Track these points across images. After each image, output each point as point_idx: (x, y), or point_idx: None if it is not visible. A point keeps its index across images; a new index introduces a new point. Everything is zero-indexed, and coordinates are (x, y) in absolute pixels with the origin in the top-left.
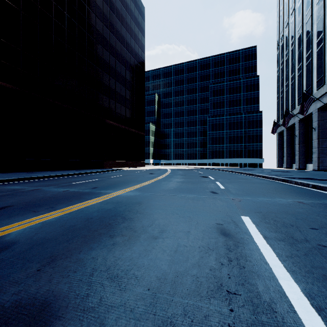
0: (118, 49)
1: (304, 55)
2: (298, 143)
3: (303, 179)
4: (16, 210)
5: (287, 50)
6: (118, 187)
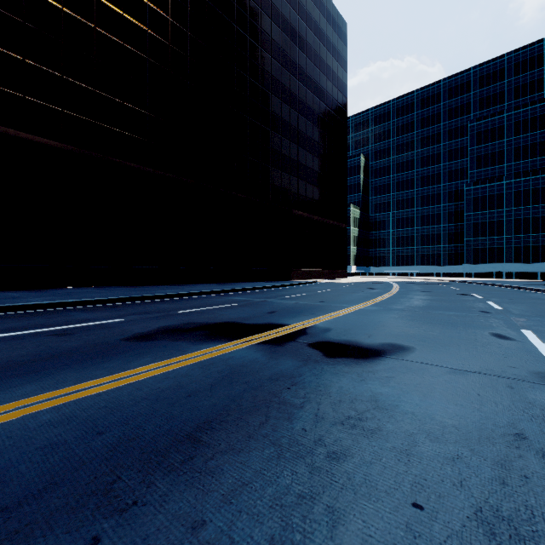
0: (309, 104)
1: None
2: None
3: None
4: (287, 314)
5: None
6: (349, 302)
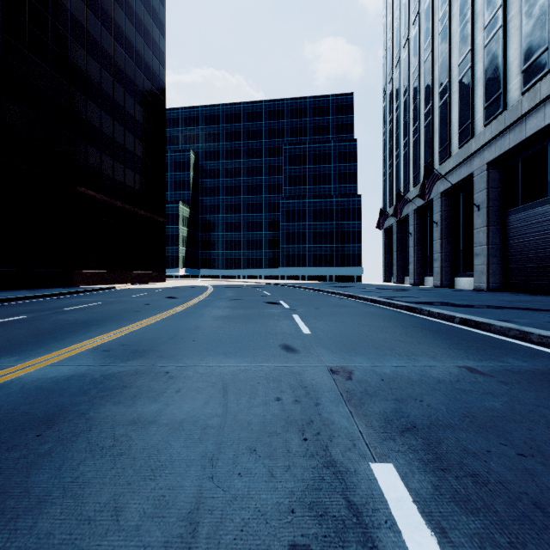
0: (107, 49)
1: (421, 110)
2: (413, 245)
3: (437, 304)
4: None
5: (398, 102)
6: (50, 344)
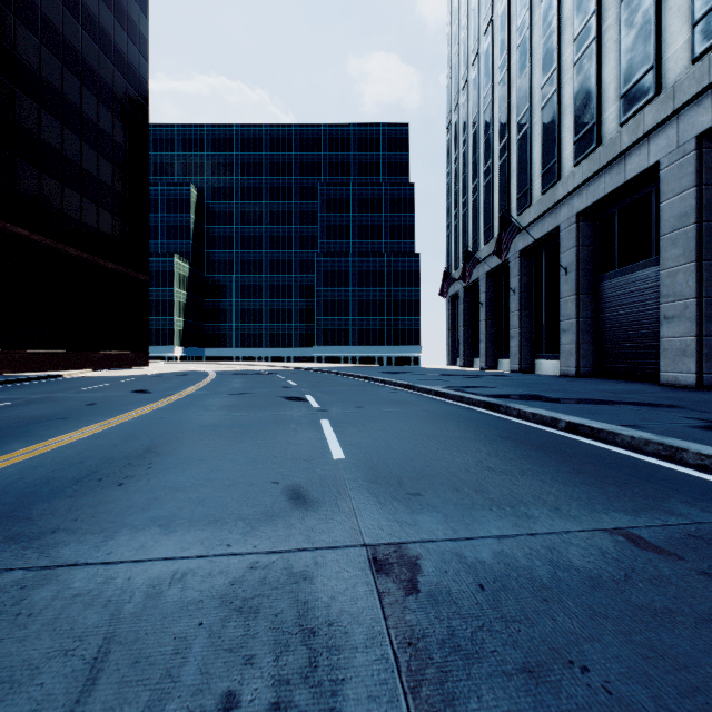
0: (51, 18)
1: (495, 146)
2: (484, 319)
3: (525, 399)
4: None
5: (466, 135)
6: None
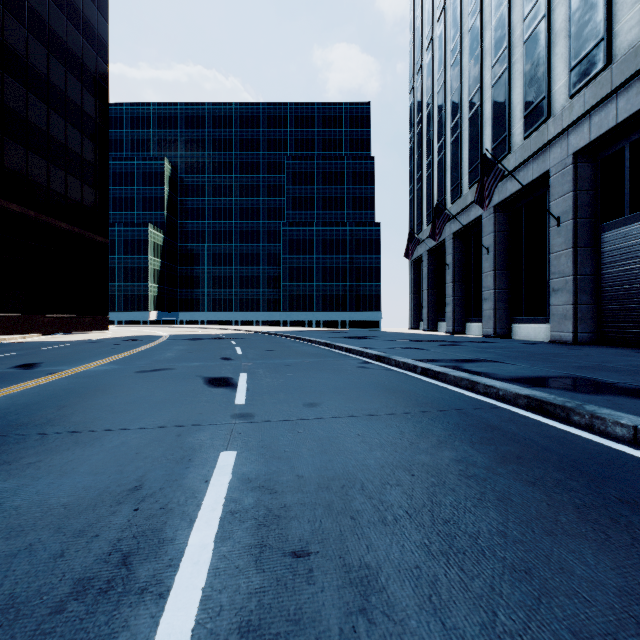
0: None
1: (464, 98)
2: (451, 281)
3: (588, 389)
4: None
5: (431, 94)
6: None
